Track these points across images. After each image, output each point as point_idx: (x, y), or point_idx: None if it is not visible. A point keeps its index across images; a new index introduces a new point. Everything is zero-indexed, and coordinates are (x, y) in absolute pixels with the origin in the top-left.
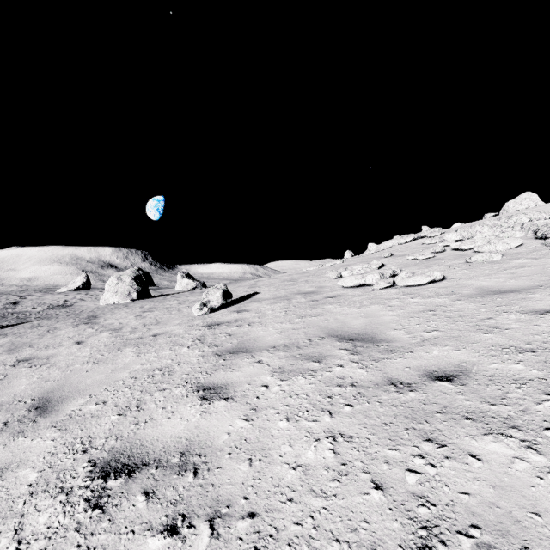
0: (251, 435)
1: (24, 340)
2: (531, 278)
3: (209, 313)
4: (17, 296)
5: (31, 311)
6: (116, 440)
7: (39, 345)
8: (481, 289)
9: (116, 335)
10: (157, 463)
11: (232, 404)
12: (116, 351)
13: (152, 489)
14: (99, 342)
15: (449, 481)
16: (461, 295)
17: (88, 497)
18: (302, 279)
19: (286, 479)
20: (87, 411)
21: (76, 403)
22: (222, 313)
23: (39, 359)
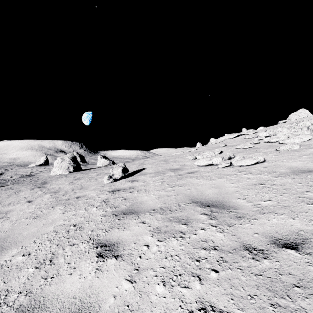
0: (133, 300)
1: None
2: None
3: (113, 182)
4: (3, 169)
5: (9, 179)
6: (25, 296)
7: (5, 203)
8: (293, 168)
9: (54, 196)
10: None
11: (120, 262)
12: (50, 209)
13: None
14: (42, 201)
15: None
16: (279, 172)
17: None
18: (172, 160)
19: None
20: (14, 262)
21: (10, 253)
22: (121, 182)
23: (1, 213)
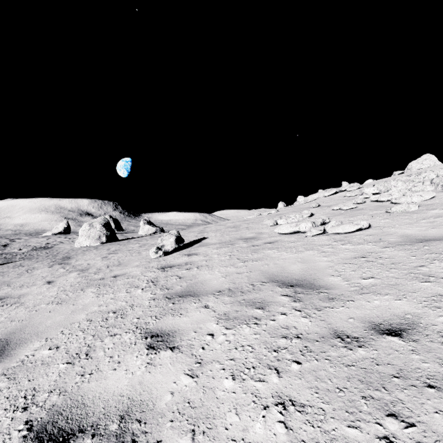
0: (195, 396)
1: (5, 279)
2: None
3: (163, 256)
4: (8, 240)
5: (17, 252)
6: (59, 395)
7: (16, 284)
8: (406, 236)
9: (82, 275)
10: (94, 430)
11: (177, 355)
12: (79, 292)
13: None
14: (66, 282)
15: None
16: (388, 242)
17: None
18: (244, 226)
19: None
20: (39, 357)
21: (32, 347)
22: (174, 256)
23: (12, 298)
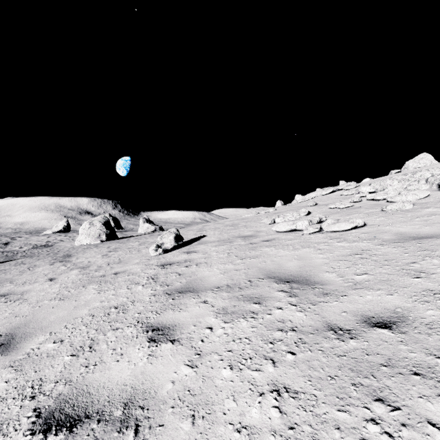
0: (195, 385)
1: (7, 276)
2: None
3: (163, 253)
4: (9, 238)
5: (18, 250)
6: (64, 385)
7: (18, 281)
8: (400, 234)
9: (83, 273)
10: (100, 416)
11: (178, 347)
12: (81, 288)
13: None
14: (68, 279)
15: None
16: (382, 240)
17: None
18: (242, 224)
19: None
20: (44, 350)
21: (37, 341)
22: (174, 253)
23: (15, 295)
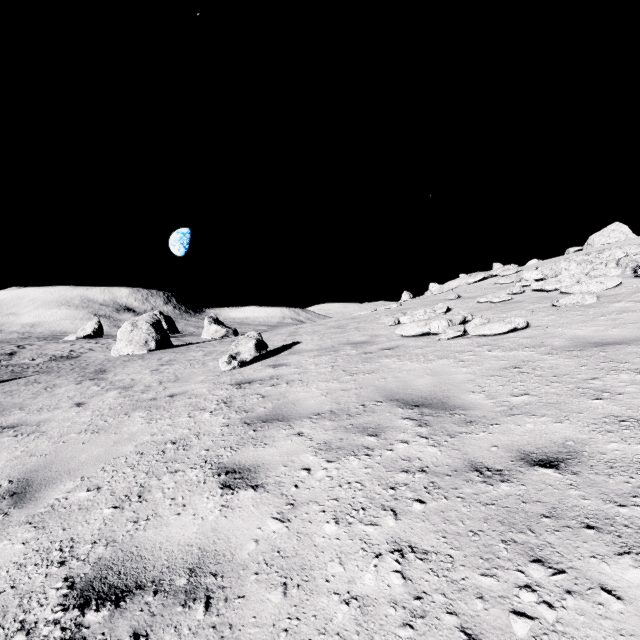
0: (286, 544)
1: (15, 400)
2: (639, 325)
3: (239, 367)
4: (15, 346)
5: (29, 364)
6: (106, 546)
7: (32, 407)
8: (577, 339)
9: (125, 395)
10: (156, 586)
11: (262, 495)
12: (122, 417)
13: (145, 629)
14: (103, 404)
15: (577, 635)
16: (551, 347)
17: (56, 639)
18: (352, 326)
19: (335, 620)
20: (74, 500)
21: (63, 488)
22: (254, 367)
23: (28, 426)
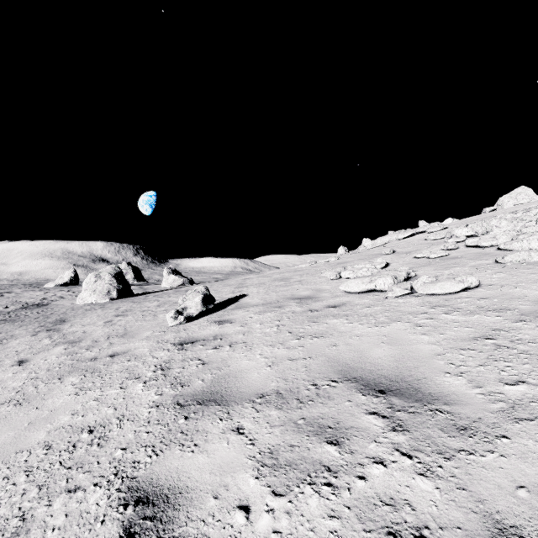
0: None
1: None
2: None
3: (185, 322)
4: None
5: (1, 311)
6: None
7: None
8: None
9: (69, 352)
10: None
11: None
12: (55, 382)
13: None
14: (44, 363)
15: None
16: (519, 312)
17: None
18: (295, 279)
19: None
20: None
21: None
22: (200, 323)
23: None
